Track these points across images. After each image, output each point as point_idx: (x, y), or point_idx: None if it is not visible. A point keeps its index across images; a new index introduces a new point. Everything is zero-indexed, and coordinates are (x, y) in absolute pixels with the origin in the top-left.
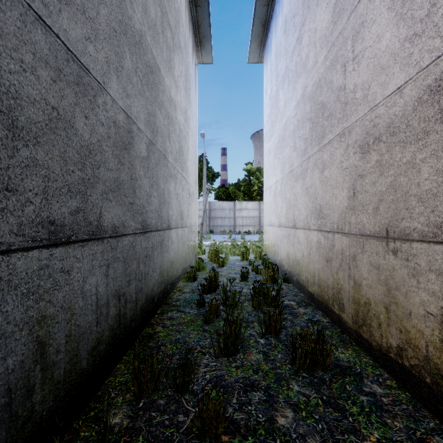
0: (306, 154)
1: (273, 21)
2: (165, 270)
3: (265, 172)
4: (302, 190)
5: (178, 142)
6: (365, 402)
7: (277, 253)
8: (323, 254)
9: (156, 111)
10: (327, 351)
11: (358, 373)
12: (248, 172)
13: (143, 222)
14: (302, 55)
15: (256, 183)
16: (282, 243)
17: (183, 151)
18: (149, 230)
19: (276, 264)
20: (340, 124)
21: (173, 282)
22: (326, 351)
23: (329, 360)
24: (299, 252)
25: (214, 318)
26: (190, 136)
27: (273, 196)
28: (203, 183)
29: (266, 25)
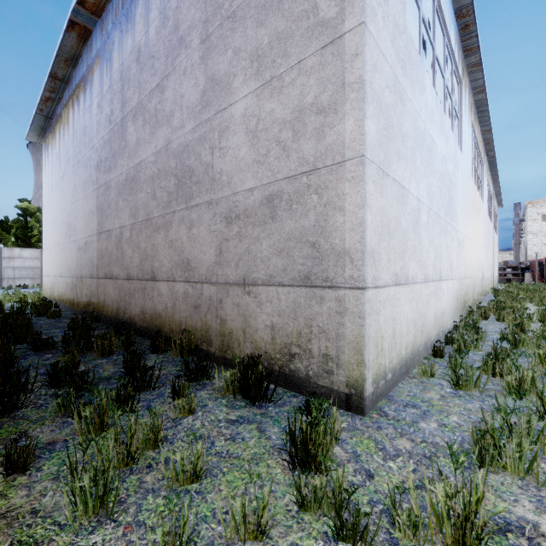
0: (66, 241)
1: (50, 133)
2: None
3: (44, 235)
4: (65, 257)
5: None
6: (69, 319)
7: (53, 294)
8: (71, 287)
9: None
10: (60, 311)
11: (71, 317)
12: (24, 210)
13: None
14: (64, 189)
15: (37, 227)
16: (56, 287)
17: None
18: None
19: (51, 300)
20: (75, 237)
21: None
22: (60, 311)
23: (61, 314)
24: (63, 289)
25: None
26: None
27: (50, 255)
28: None
29: (44, 129)
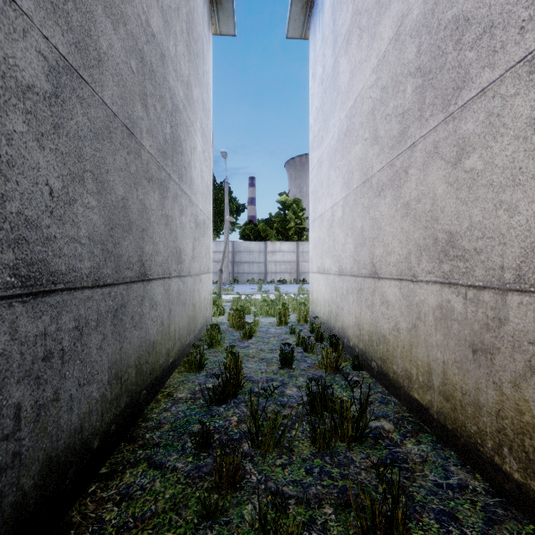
0: (407, 140)
1: None
2: (130, 367)
3: (312, 195)
4: (395, 209)
5: (171, 125)
6: None
7: (336, 316)
8: (461, 334)
9: (97, 14)
10: None
11: None
12: (283, 204)
13: (29, 266)
14: None
15: (293, 219)
16: (346, 302)
17: (183, 147)
18: (64, 287)
19: (336, 334)
20: (533, 30)
21: (156, 379)
22: None
23: None
24: (386, 321)
25: (229, 504)
26: (199, 132)
27: (326, 228)
28: (225, 218)
29: None
